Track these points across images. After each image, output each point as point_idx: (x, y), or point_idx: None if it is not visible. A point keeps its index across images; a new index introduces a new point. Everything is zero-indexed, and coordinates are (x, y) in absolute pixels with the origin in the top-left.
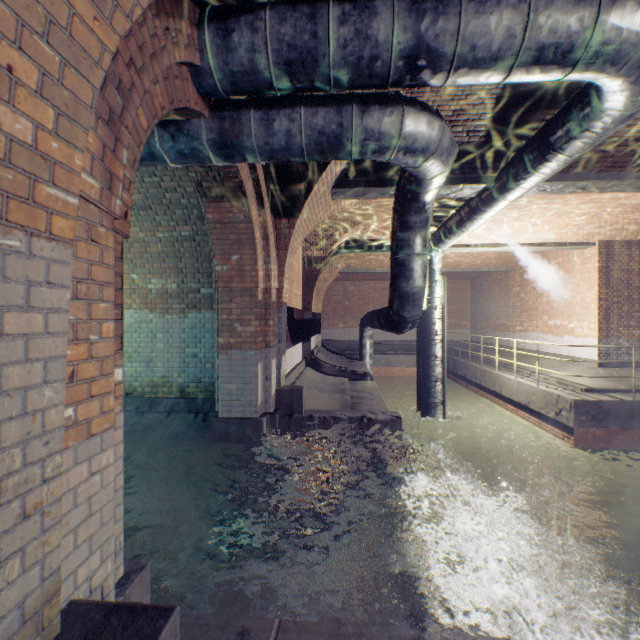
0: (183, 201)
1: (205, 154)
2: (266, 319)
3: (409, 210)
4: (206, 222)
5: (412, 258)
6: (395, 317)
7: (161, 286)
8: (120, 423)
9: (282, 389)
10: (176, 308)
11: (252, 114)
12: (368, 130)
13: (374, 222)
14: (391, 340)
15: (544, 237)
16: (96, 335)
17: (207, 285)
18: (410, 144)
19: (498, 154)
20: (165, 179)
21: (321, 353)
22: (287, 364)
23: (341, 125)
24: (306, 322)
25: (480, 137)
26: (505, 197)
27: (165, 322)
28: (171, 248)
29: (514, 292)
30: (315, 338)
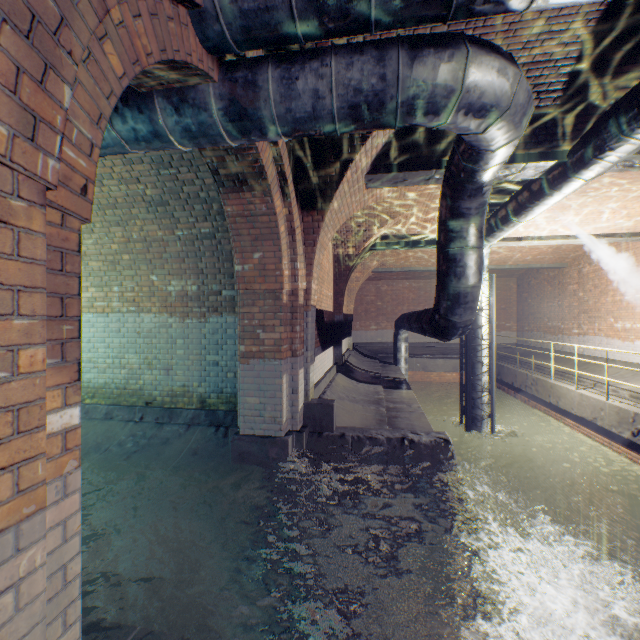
0: (202, 194)
1: (216, 129)
2: (292, 324)
3: (462, 194)
4: (226, 216)
5: (465, 252)
6: (442, 322)
7: (181, 288)
8: (76, 485)
9: (310, 403)
10: (196, 312)
11: (270, 73)
12: (419, 82)
13: (412, 215)
14: (427, 343)
15: (614, 227)
16: (4, 371)
17: (229, 287)
18: (475, 99)
19: (575, 121)
20: (182, 170)
21: (353, 357)
22: (316, 372)
23: (383, 78)
24: (337, 325)
25: (554, 99)
26: (581, 175)
27: (185, 327)
28: (191, 247)
29: (570, 291)
30: (346, 341)
